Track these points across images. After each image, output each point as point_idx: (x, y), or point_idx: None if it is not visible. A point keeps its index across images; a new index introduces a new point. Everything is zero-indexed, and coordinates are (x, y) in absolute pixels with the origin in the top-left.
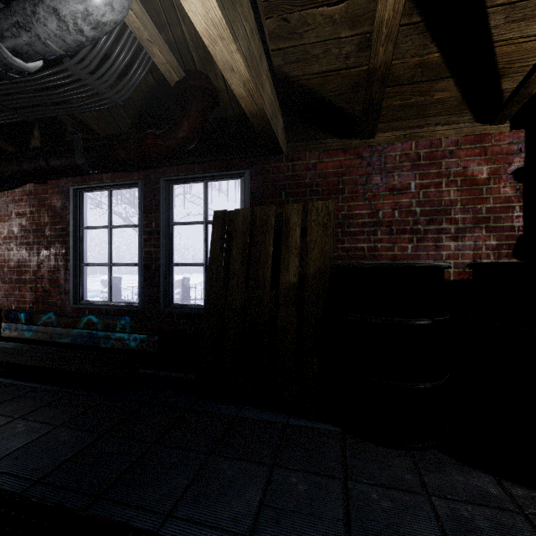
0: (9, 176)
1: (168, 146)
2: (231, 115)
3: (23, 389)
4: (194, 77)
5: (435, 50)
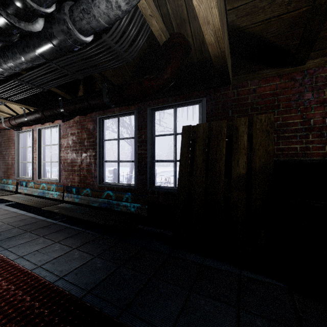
0: (69, 112)
1: (158, 85)
2: (195, 61)
3: (76, 231)
4: (176, 36)
5: None
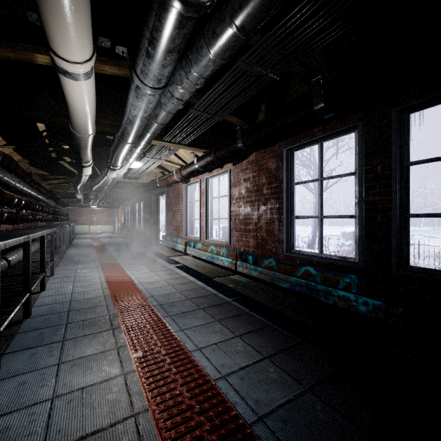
0: (250, 144)
1: None
2: None
3: (259, 322)
4: None
5: None
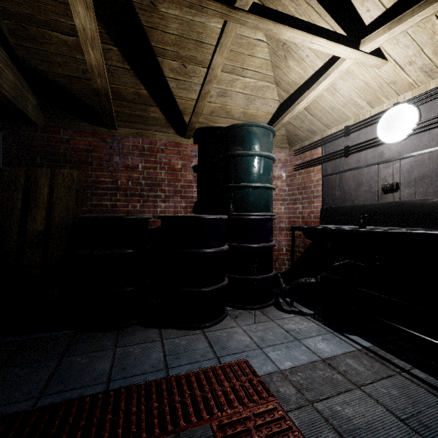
0: None
1: None
2: None
3: None
4: None
5: (144, 89)
